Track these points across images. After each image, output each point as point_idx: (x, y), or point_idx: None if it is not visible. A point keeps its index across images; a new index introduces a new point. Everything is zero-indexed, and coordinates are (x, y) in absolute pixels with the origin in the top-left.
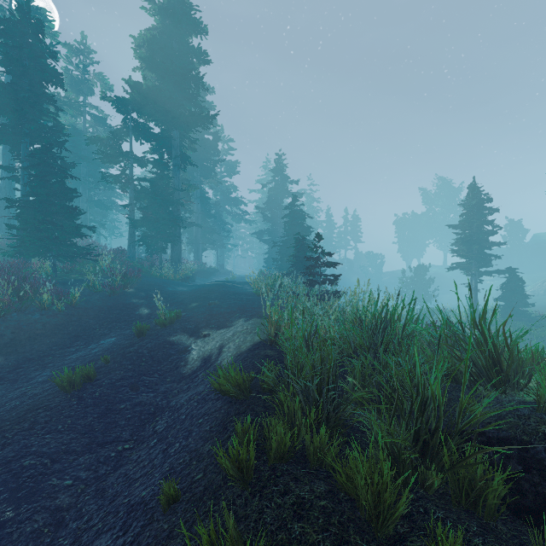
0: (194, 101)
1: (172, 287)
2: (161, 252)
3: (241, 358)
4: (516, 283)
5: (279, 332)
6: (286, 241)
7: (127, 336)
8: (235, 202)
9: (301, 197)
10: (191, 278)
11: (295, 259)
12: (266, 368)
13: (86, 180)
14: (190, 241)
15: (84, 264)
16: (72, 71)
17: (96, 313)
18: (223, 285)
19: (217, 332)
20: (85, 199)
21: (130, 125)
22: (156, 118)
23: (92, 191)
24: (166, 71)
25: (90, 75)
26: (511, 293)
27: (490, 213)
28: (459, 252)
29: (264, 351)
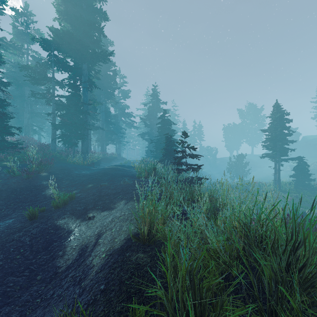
0: (97, 45)
1: (79, 170)
2: (74, 146)
3: (110, 262)
4: (304, 166)
5: (152, 228)
6: (159, 139)
7: (24, 217)
8: (128, 115)
9: (168, 112)
10: (97, 163)
11: (165, 151)
12: (132, 313)
13: (28, 98)
14: (98, 139)
15: (16, 154)
16: (17, 26)
17: (8, 194)
18: (115, 169)
19: (100, 214)
20: (28, 111)
21: (52, 59)
22: (70, 54)
23: (34, 106)
24: (77, 22)
25: (31, 30)
26: (300, 173)
27: (288, 122)
28: (268, 146)
29: (135, 254)
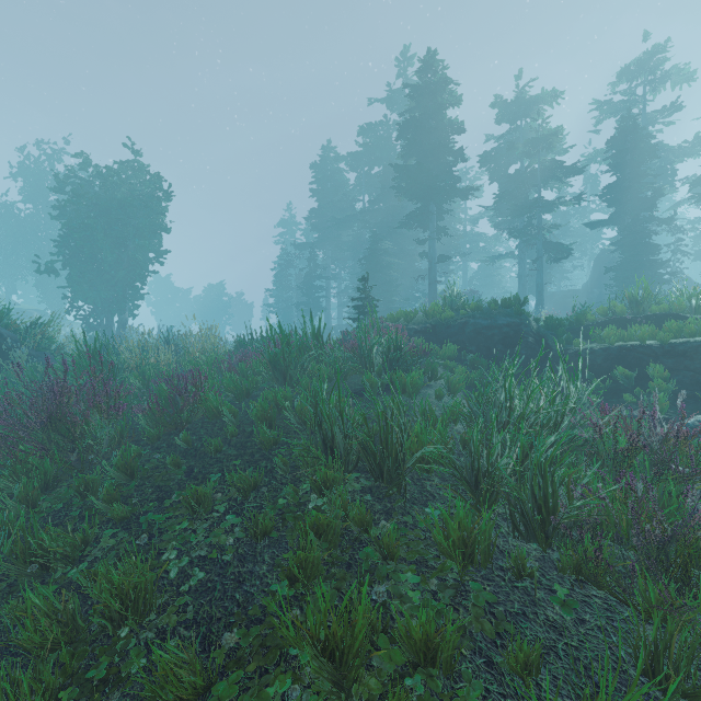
0: None
1: None
2: None
3: None
4: None
5: None
6: None
7: None
8: None
9: None
10: None
11: None
12: None
13: None
14: None
15: None
16: None
17: None
18: None
19: None
20: None
21: None
22: None
23: None
24: None
25: None
26: None
27: None
28: None
29: None
